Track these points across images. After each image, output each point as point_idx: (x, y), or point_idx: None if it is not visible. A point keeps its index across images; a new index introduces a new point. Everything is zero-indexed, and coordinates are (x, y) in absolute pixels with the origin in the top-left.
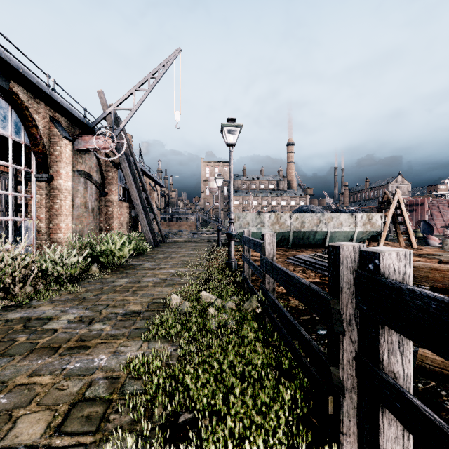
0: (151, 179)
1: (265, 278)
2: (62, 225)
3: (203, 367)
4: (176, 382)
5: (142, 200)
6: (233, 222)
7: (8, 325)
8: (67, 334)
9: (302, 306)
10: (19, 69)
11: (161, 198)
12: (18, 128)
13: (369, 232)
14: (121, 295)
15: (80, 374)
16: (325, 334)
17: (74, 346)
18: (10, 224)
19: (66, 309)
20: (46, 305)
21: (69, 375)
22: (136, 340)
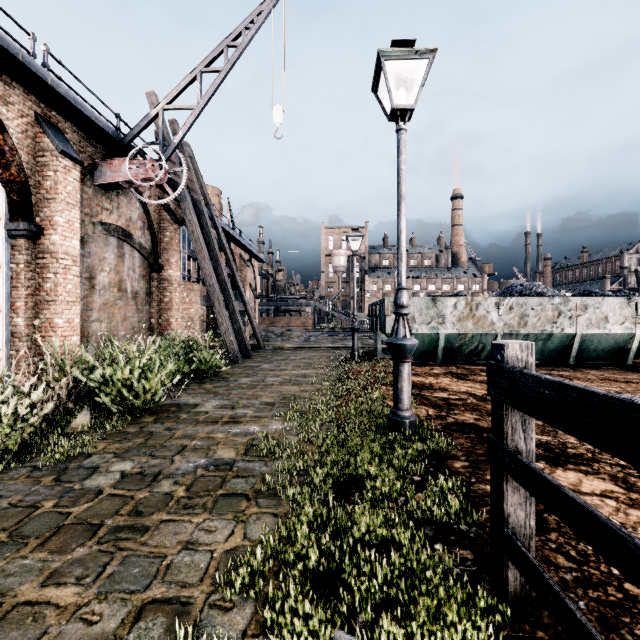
0: (244, 249)
1: None
2: (57, 321)
3: None
4: None
5: (223, 278)
6: (406, 314)
7: None
8: None
9: None
10: None
11: (261, 280)
12: None
13: None
14: (50, 567)
15: None
16: None
17: None
18: None
19: None
20: None
21: None
22: None
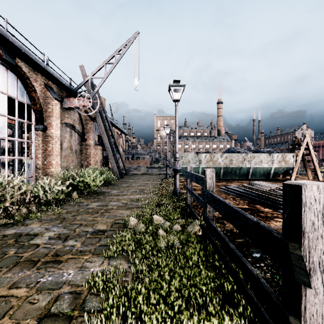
0: (118, 129)
1: (206, 207)
2: (53, 162)
3: (153, 288)
4: (129, 300)
5: (111, 144)
6: (178, 160)
7: (3, 240)
8: (46, 249)
9: (236, 229)
10: (22, 48)
11: (125, 143)
12: (22, 92)
13: (283, 168)
14: (92, 216)
15: (50, 288)
16: (259, 257)
17: (49, 260)
18: (16, 161)
19: (49, 227)
20: (35, 223)
21: (41, 289)
22: (99, 256)
